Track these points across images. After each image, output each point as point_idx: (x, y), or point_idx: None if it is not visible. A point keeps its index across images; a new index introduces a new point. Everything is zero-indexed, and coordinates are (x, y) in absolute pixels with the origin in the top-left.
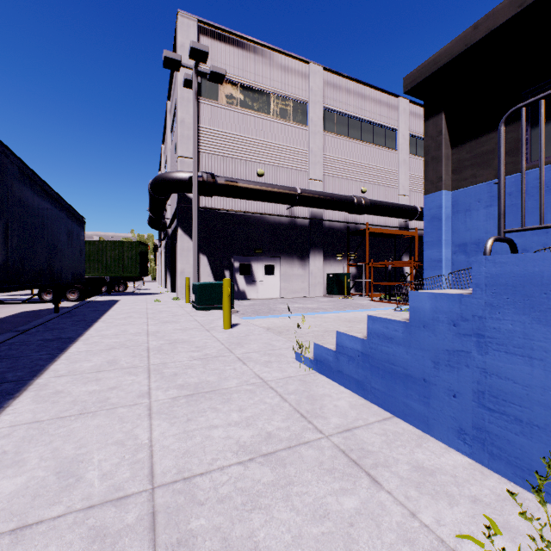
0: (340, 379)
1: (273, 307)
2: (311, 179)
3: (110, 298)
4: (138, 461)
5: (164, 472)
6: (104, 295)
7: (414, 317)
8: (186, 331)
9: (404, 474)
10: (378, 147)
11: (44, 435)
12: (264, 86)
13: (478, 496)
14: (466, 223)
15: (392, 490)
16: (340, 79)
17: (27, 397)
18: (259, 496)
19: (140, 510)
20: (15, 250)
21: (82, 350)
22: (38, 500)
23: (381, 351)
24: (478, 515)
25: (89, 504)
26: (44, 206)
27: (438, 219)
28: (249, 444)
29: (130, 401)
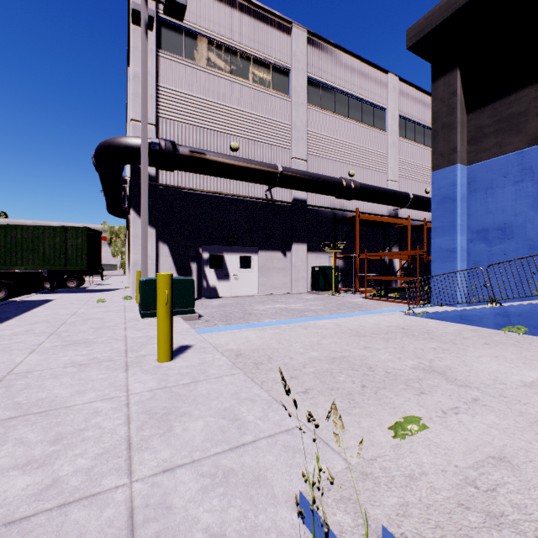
0: None
1: (249, 309)
2: (293, 157)
3: (45, 297)
4: None
5: None
6: (43, 293)
7: None
8: (85, 368)
9: None
10: (366, 127)
11: None
12: (239, 45)
13: None
14: (487, 204)
15: None
16: (326, 47)
17: None
18: None
19: None
20: None
21: None
22: None
23: None
24: None
25: None
26: None
27: (451, 200)
28: None
29: None
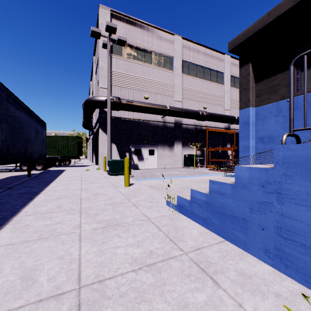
0: (193, 217)
1: (153, 174)
2: (175, 101)
3: (60, 168)
4: (71, 270)
5: (86, 276)
6: (57, 167)
7: (238, 181)
8: (103, 187)
9: (233, 278)
10: (213, 83)
11: (15, 252)
12: (148, 48)
13: (279, 292)
14: (263, 126)
15: (226, 288)
16: (191, 44)
17: (7, 228)
18: (145, 293)
19: (71, 302)
20: (4, 141)
21: (42, 199)
22: (8, 296)
23: (218, 201)
24: (280, 305)
25: (39, 298)
26: (21, 115)
27: (247, 124)
28: (139, 258)
29: (68, 231)
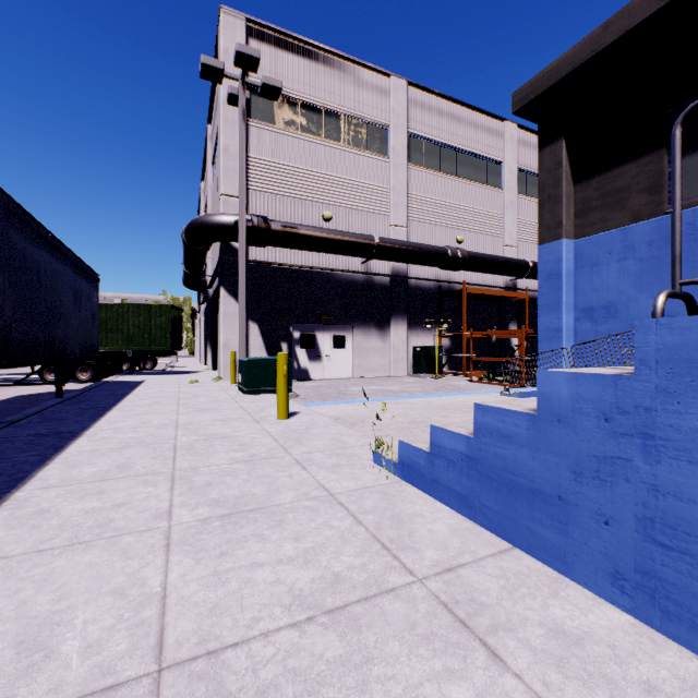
0: (436, 491)
1: (343, 390)
2: (392, 225)
3: (133, 378)
4: (142, 623)
5: (178, 641)
6: (125, 374)
7: (544, 407)
8: (228, 422)
9: (537, 644)
10: (478, 185)
11: (10, 579)
12: (332, 105)
13: (653, 681)
14: (592, 281)
15: (521, 671)
16: (430, 97)
17: None
18: (321, 683)
19: None
20: None
21: (85, 450)
22: None
23: (495, 455)
24: None
25: None
26: (40, 256)
27: (557, 277)
28: (307, 593)
29: (141, 525)
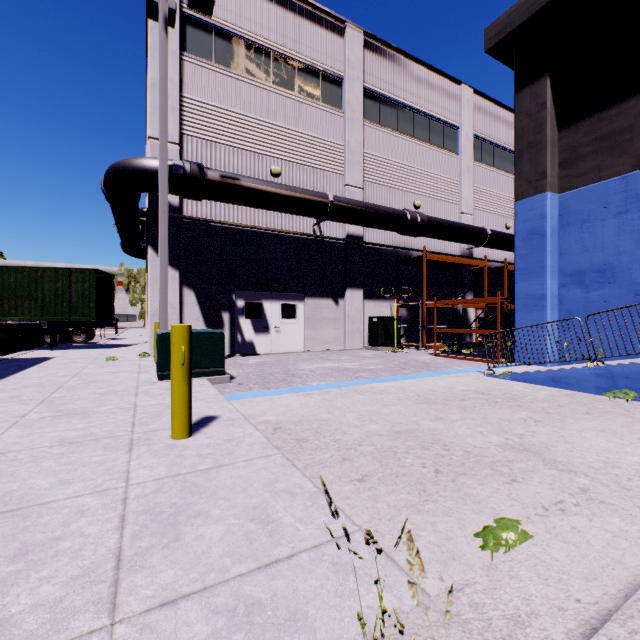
0: None
1: (292, 369)
2: (347, 185)
3: (44, 354)
4: None
5: None
6: (43, 349)
7: None
8: (76, 448)
9: None
10: (435, 148)
11: None
12: (281, 48)
13: None
14: (583, 240)
15: None
16: (386, 51)
17: None
18: None
19: None
20: None
21: None
22: None
23: None
24: None
25: None
26: None
27: (539, 236)
28: None
29: None
